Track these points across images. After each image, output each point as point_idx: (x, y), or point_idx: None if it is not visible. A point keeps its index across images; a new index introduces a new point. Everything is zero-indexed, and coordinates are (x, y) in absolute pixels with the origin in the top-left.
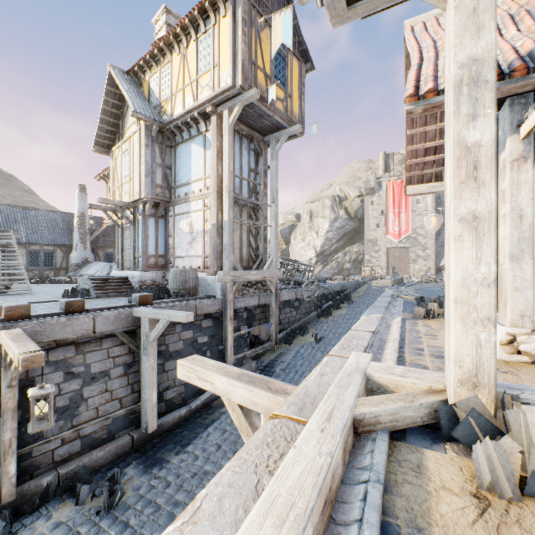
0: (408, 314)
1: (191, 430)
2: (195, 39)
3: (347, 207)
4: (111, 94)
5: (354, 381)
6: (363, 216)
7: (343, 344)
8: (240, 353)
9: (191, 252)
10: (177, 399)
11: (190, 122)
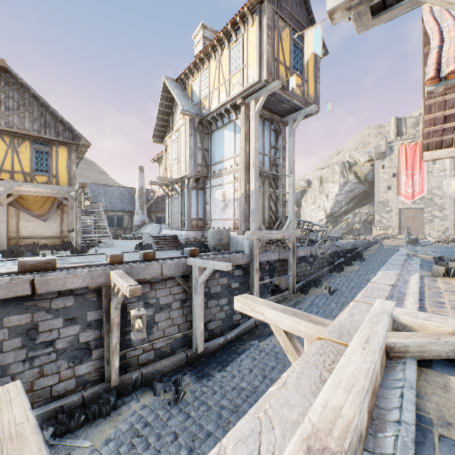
0: (425, 272)
1: (228, 355)
2: (227, 47)
3: (356, 172)
4: (164, 98)
5: (383, 320)
6: (373, 179)
7: (365, 293)
8: (263, 298)
9: (223, 215)
10: (217, 330)
11: (223, 113)
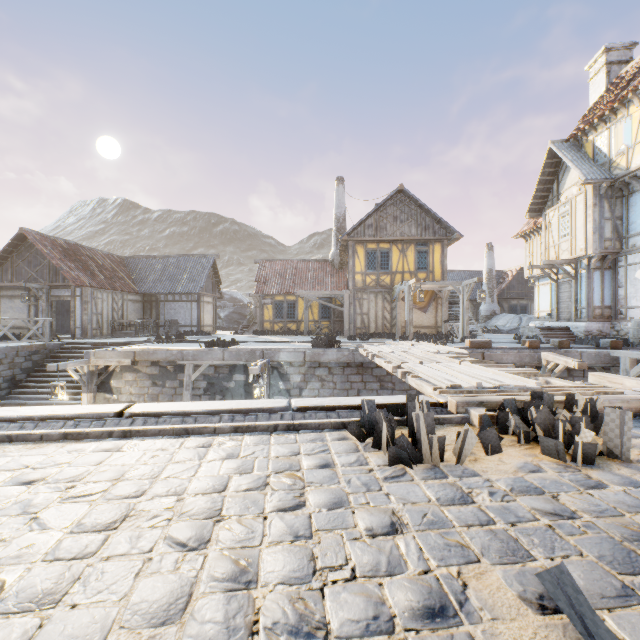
0: None
1: None
2: None
3: None
4: (547, 165)
5: None
6: None
7: None
8: None
9: None
10: None
11: None
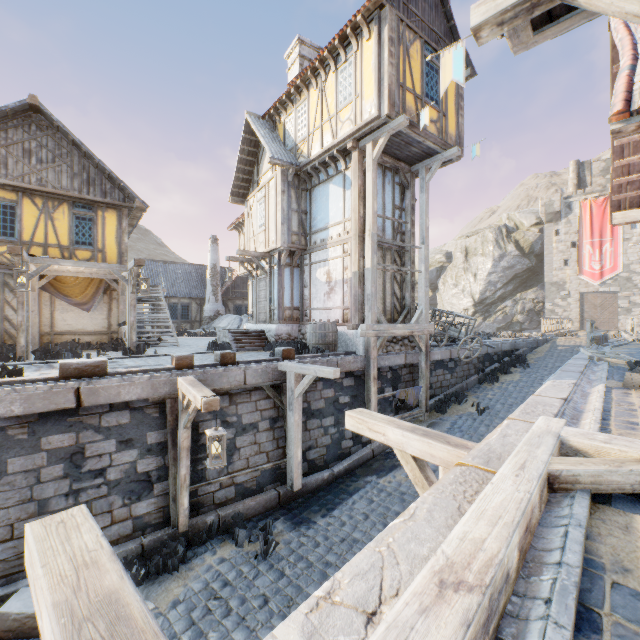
0: (615, 382)
1: (334, 495)
2: (334, 71)
3: (518, 240)
4: (247, 141)
5: (546, 442)
6: (542, 250)
7: (525, 409)
8: None
9: (328, 303)
10: (319, 461)
11: (328, 161)
